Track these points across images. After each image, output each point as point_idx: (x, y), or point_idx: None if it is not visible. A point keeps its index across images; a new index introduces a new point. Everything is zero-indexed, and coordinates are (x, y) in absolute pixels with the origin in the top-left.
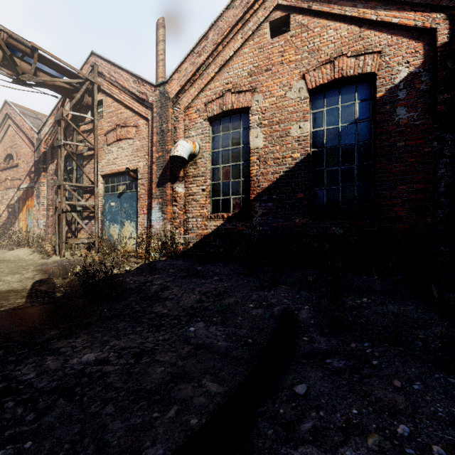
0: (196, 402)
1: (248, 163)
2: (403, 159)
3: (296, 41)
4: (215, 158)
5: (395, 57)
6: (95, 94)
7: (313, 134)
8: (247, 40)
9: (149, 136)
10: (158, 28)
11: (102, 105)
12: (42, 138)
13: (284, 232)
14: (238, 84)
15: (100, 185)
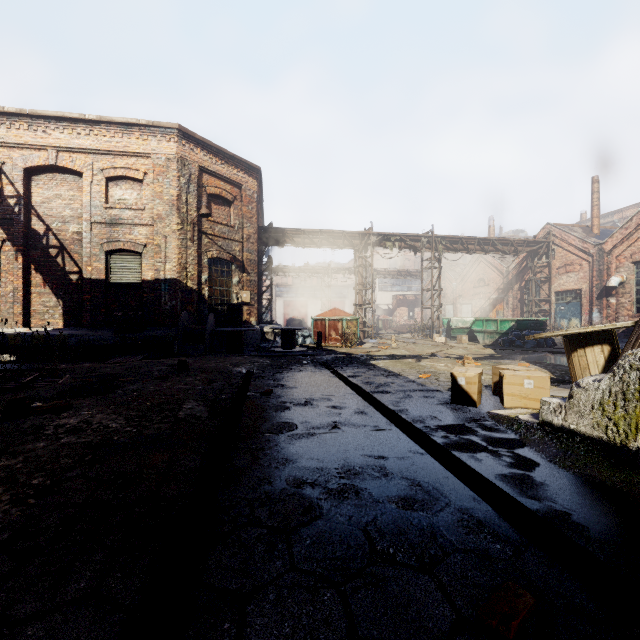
0: None
1: None
2: None
3: None
4: (638, 283)
5: None
6: (550, 247)
7: None
8: None
9: (590, 271)
10: (592, 183)
11: (553, 251)
12: (509, 271)
13: None
14: None
15: (553, 297)
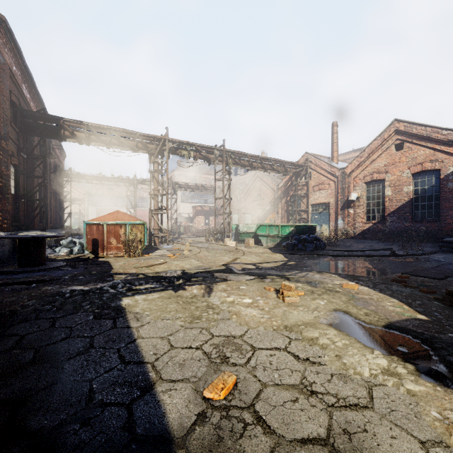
0: (367, 251)
1: (384, 201)
2: (451, 202)
3: (406, 154)
4: (368, 198)
5: (448, 164)
6: (308, 170)
7: (414, 190)
8: (383, 151)
9: (336, 189)
10: (333, 126)
11: (309, 173)
12: (279, 188)
13: (400, 229)
14: (379, 169)
15: (310, 208)
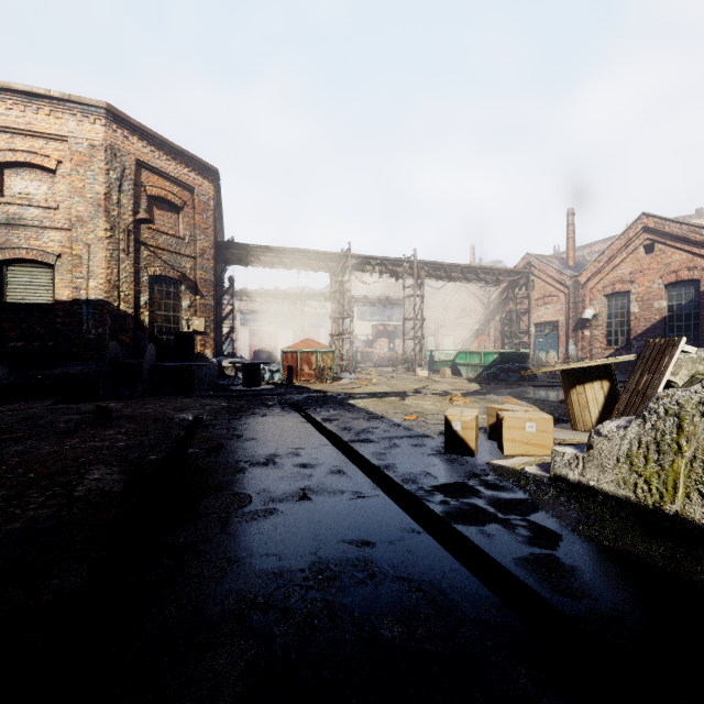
0: None
1: (630, 319)
2: None
3: (657, 258)
4: (609, 316)
5: None
6: (530, 278)
7: (668, 306)
8: (628, 255)
9: (566, 303)
10: (568, 215)
11: (532, 282)
12: (491, 301)
13: None
14: (623, 278)
15: (532, 329)
